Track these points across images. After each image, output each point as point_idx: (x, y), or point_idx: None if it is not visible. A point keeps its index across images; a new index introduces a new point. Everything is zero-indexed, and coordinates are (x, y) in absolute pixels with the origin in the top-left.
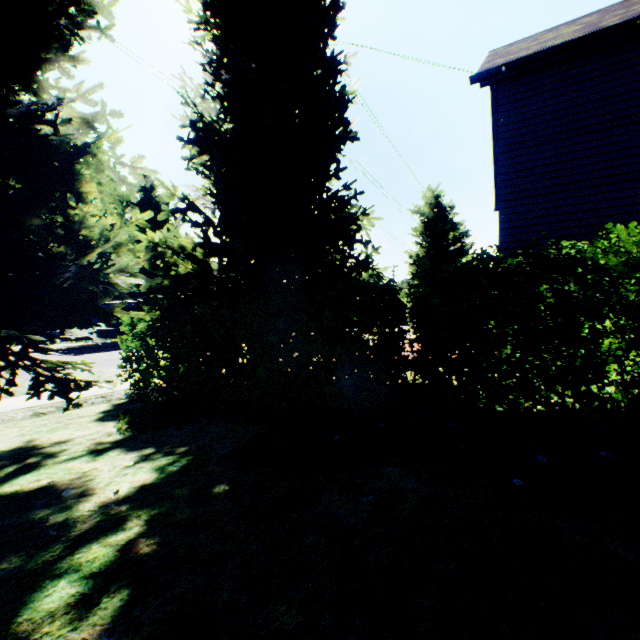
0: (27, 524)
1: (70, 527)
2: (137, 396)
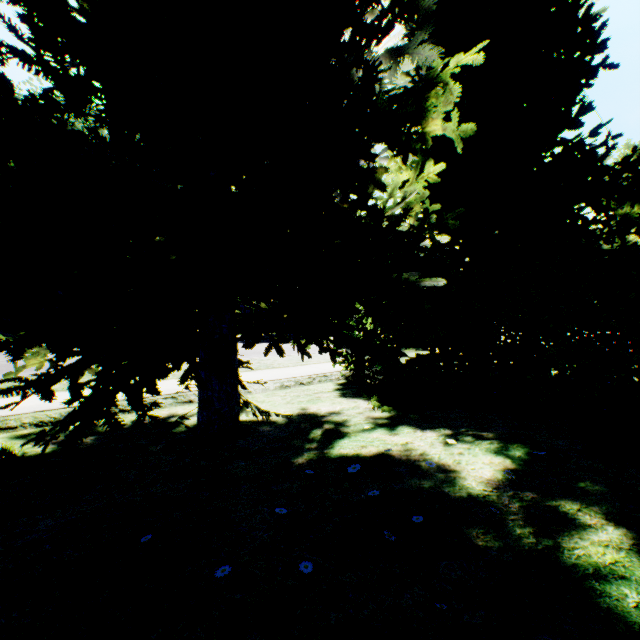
0: (426, 493)
1: (493, 507)
2: (353, 378)
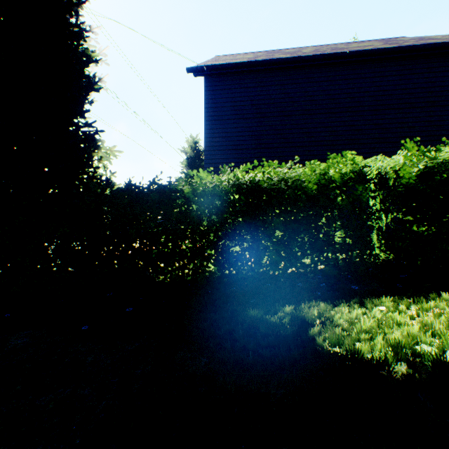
0: None
1: None
2: None
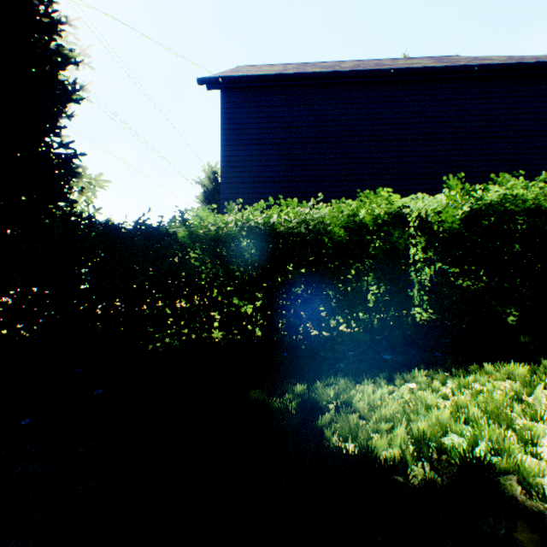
0: None
1: None
2: None
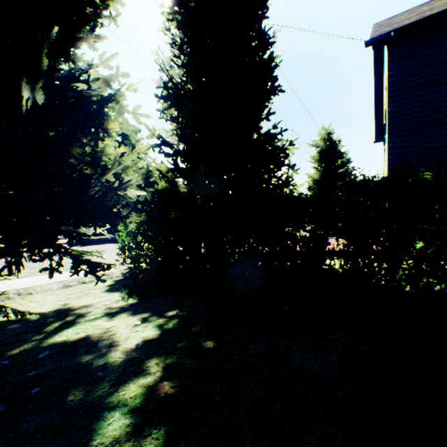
0: (78, 366)
1: (110, 370)
2: (129, 275)
